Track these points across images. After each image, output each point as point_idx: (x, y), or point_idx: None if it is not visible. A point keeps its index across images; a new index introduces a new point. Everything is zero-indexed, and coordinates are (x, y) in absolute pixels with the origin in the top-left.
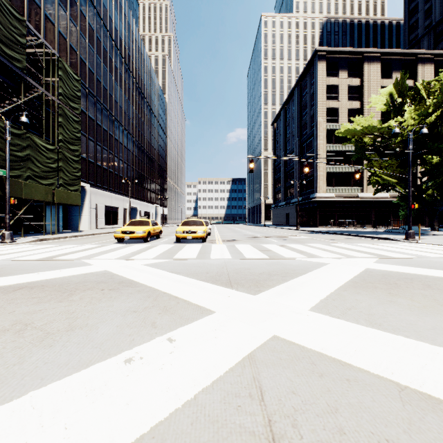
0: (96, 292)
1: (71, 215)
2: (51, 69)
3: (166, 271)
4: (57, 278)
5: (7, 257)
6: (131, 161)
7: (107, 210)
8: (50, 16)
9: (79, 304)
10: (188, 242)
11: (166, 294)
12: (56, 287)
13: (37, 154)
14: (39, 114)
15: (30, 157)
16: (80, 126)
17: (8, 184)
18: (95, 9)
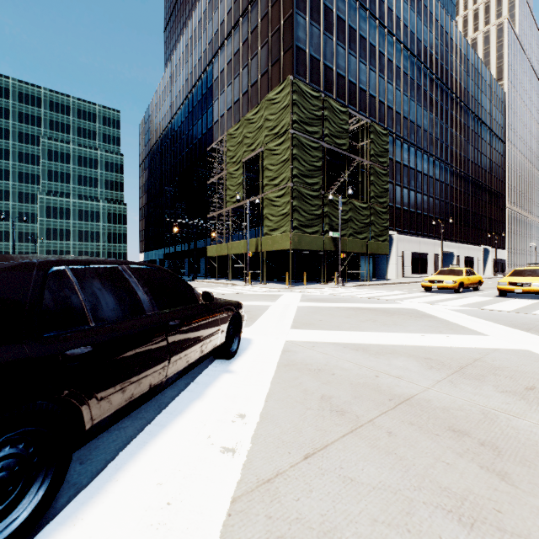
0: (406, 316)
1: (379, 264)
2: (365, 137)
3: (464, 314)
4: (381, 308)
5: (347, 295)
6: (444, 195)
7: (414, 257)
8: (363, 85)
9: (397, 319)
10: (518, 297)
11: (456, 324)
12: (382, 311)
13: (355, 214)
14: (355, 177)
15: (351, 218)
16: (388, 177)
17: (340, 243)
18: (402, 44)
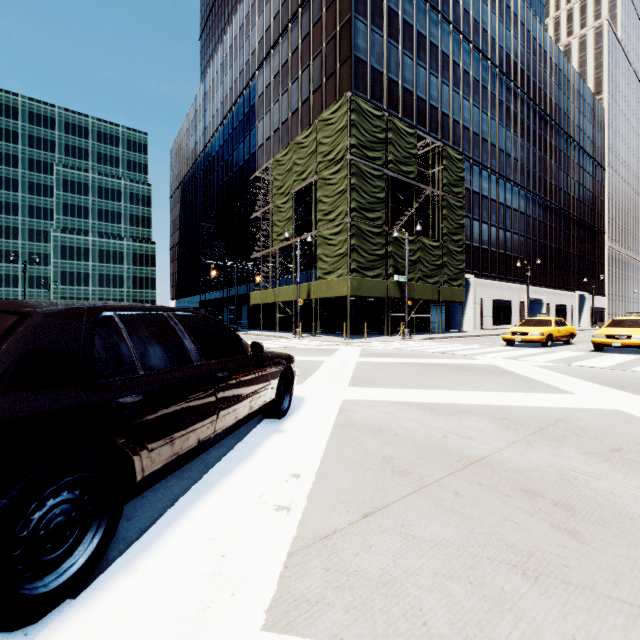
0: (483, 373)
1: (453, 313)
2: (436, 164)
3: (551, 371)
4: (454, 364)
5: (414, 349)
6: (531, 231)
7: (495, 306)
8: (434, 102)
9: (472, 376)
10: (616, 352)
11: (540, 382)
12: (455, 367)
13: (425, 255)
14: (425, 211)
15: (420, 259)
16: (463, 211)
17: (407, 288)
18: (480, 53)
